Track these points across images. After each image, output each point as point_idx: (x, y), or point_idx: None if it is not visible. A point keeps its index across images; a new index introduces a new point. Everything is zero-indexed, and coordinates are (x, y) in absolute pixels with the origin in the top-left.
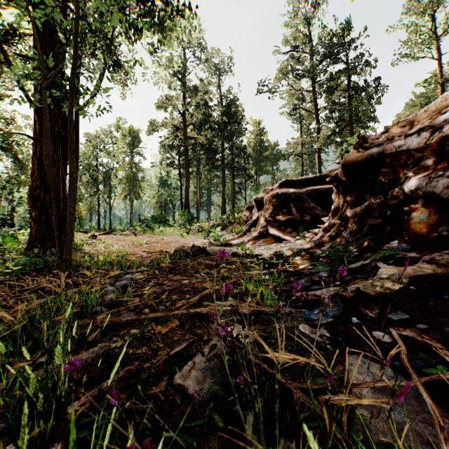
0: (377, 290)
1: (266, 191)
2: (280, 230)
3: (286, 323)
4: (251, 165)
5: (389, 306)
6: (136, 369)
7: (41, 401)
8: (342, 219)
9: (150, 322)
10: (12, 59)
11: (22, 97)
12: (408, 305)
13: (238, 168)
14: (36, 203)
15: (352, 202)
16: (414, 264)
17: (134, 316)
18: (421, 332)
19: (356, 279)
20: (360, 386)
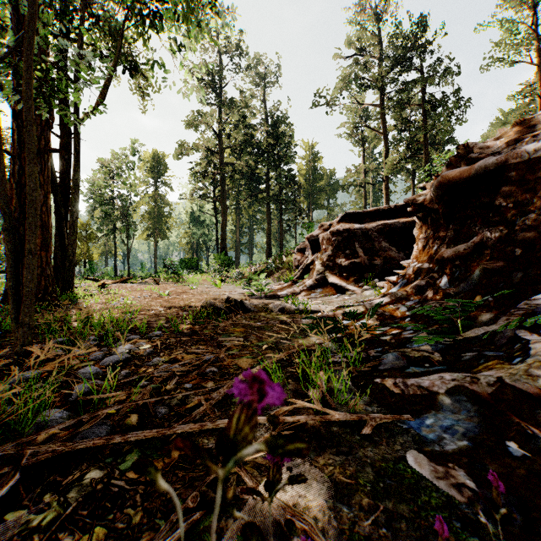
0: (540, 385)
1: (323, 227)
2: (342, 277)
3: (381, 449)
4: (302, 197)
5: None
6: None
7: None
8: (435, 263)
9: (130, 449)
10: None
11: None
12: None
13: (287, 201)
14: None
15: (450, 238)
16: None
17: (100, 439)
18: None
19: (488, 360)
20: None
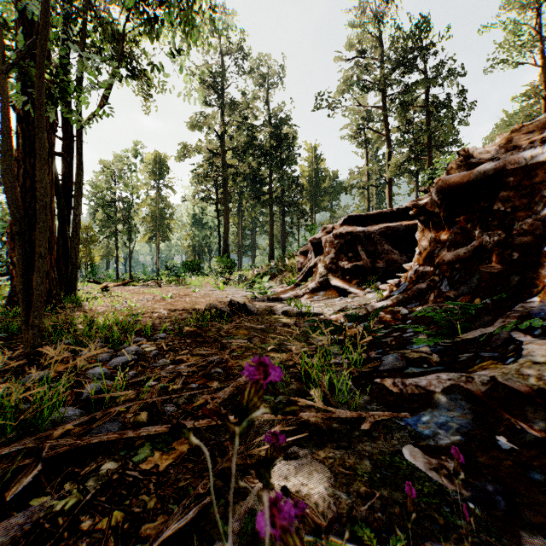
0: (530, 383)
1: (325, 230)
2: (344, 280)
3: (379, 443)
4: (305, 199)
5: None
6: None
7: None
8: (436, 266)
9: (142, 443)
10: None
11: None
12: None
13: (290, 203)
14: None
15: (451, 241)
16: None
17: (113, 434)
18: None
19: (483, 360)
20: None
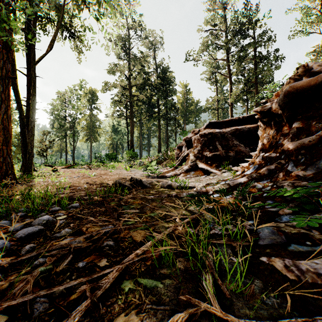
0: None
1: (194, 132)
2: (207, 164)
3: None
4: (180, 116)
5: None
6: None
7: None
8: (281, 152)
9: None
10: None
11: None
12: None
13: (171, 118)
14: None
15: (293, 134)
16: None
17: None
18: None
19: None
20: None
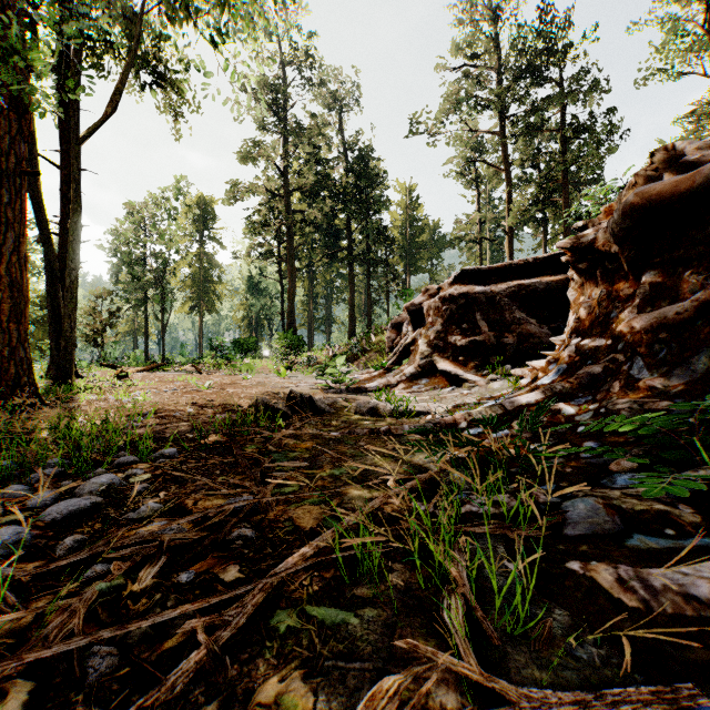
0: None
1: (428, 292)
2: (457, 363)
3: None
4: (397, 257)
5: None
6: None
7: None
8: (618, 337)
9: None
10: None
11: None
12: None
13: (377, 261)
14: None
15: (643, 297)
16: None
17: None
18: None
19: None
20: None
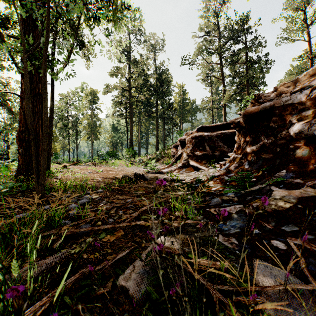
0: (272, 207)
1: (187, 134)
2: (197, 162)
3: (204, 233)
4: (176, 116)
5: (305, 233)
6: (89, 271)
7: (2, 309)
8: (243, 154)
9: (101, 232)
10: (7, 40)
11: (10, 66)
12: (297, 220)
13: (168, 118)
14: (22, 143)
15: (250, 142)
16: (300, 188)
17: (89, 228)
18: (309, 242)
19: (256, 199)
20: (267, 289)
